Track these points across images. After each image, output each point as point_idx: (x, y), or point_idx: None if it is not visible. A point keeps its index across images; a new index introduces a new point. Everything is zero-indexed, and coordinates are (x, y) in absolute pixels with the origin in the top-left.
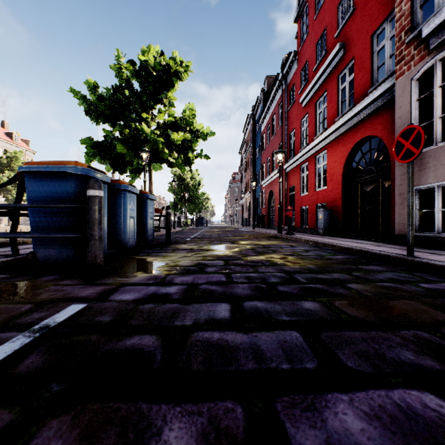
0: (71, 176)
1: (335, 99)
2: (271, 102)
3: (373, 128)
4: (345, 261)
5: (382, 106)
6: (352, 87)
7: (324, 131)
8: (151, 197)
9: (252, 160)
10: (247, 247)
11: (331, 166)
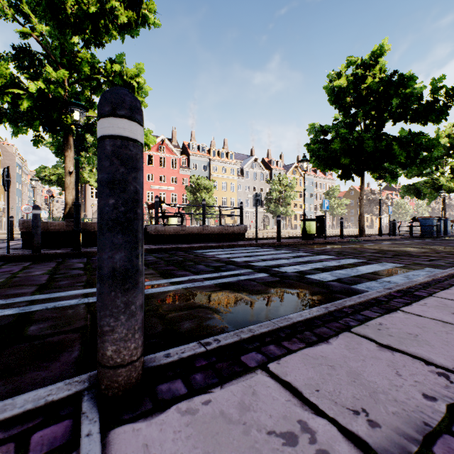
0: (430, 219)
1: None
2: None
3: None
4: None
5: None
6: None
7: None
8: (449, 219)
9: None
10: None
11: None
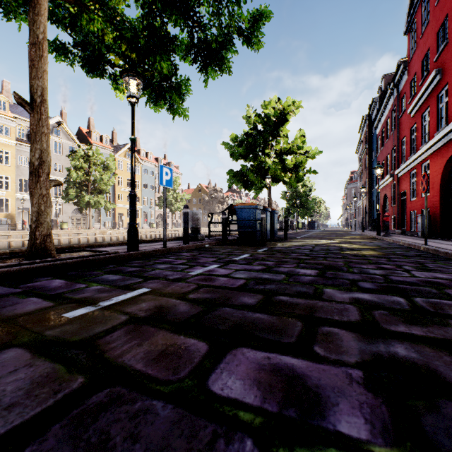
0: (252, 209)
1: (435, 116)
2: (384, 107)
3: None
4: (387, 247)
5: None
6: None
7: (427, 143)
8: (276, 211)
9: (367, 162)
10: (336, 242)
11: (432, 175)
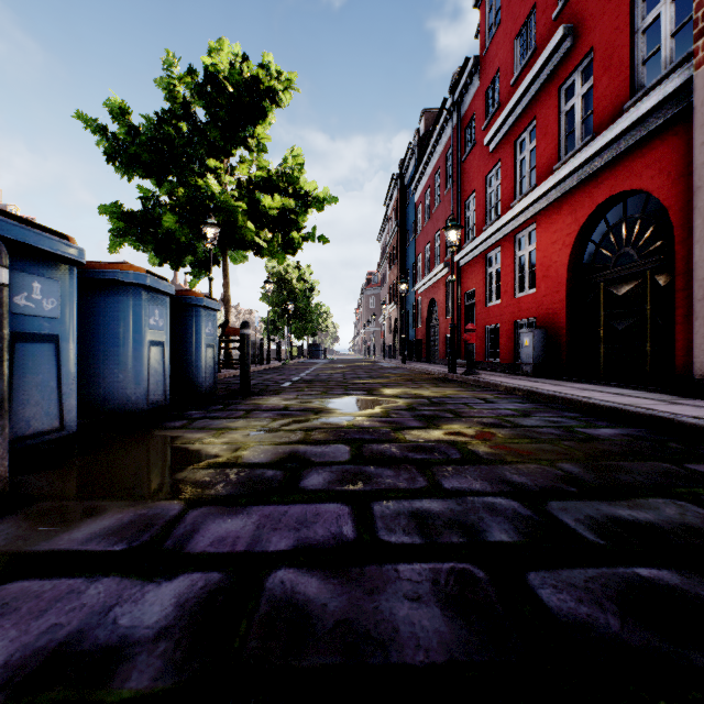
0: None
1: (553, 131)
2: (433, 150)
3: (634, 175)
4: (634, 445)
5: (656, 131)
6: (571, 121)
7: (531, 191)
8: (209, 303)
9: (399, 250)
10: (399, 404)
11: (545, 252)
